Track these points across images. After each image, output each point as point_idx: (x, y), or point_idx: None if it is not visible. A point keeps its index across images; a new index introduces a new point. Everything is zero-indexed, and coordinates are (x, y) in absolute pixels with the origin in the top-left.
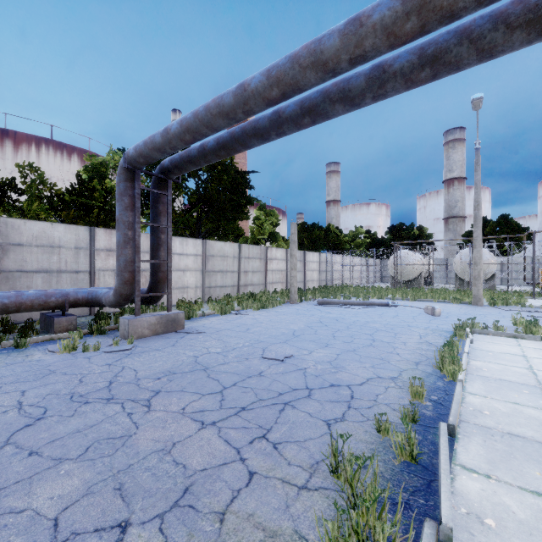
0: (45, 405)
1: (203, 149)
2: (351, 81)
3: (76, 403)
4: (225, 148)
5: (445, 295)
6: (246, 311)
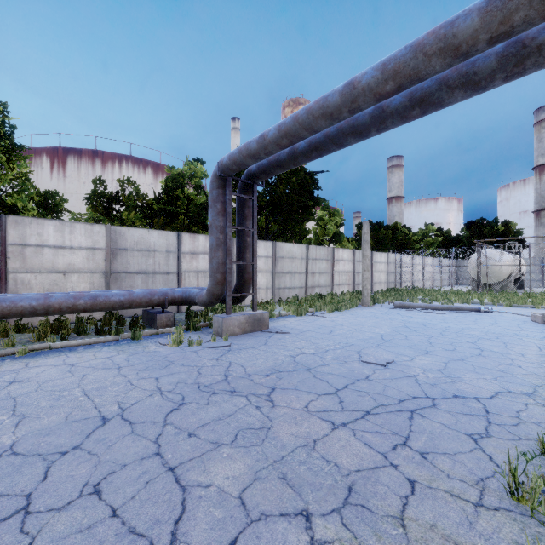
0: (180, 392)
1: (293, 152)
2: (477, 63)
3: (205, 393)
4: (317, 149)
5: None
6: (320, 313)
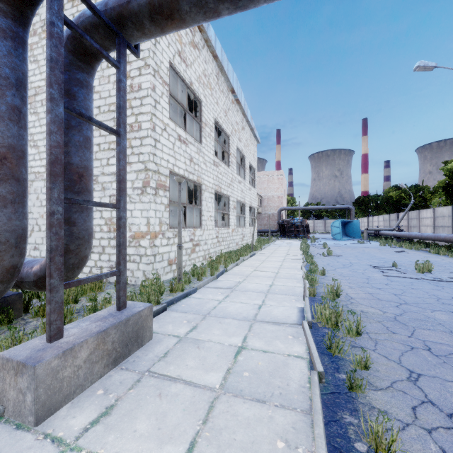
0: None
1: None
2: None
3: None
4: None
5: None
6: None
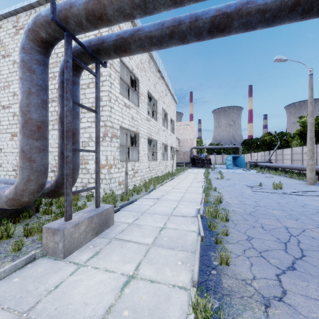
0: None
1: None
2: None
3: None
4: None
5: None
6: None
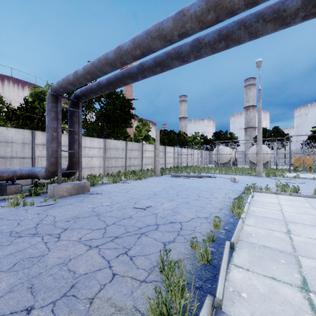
0: None
1: (99, 84)
2: (182, 47)
3: (13, 237)
4: (112, 84)
5: (243, 171)
6: (129, 181)
